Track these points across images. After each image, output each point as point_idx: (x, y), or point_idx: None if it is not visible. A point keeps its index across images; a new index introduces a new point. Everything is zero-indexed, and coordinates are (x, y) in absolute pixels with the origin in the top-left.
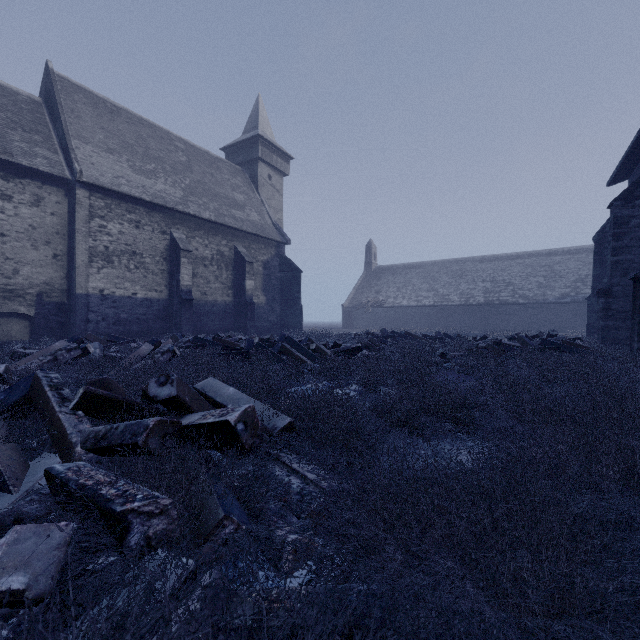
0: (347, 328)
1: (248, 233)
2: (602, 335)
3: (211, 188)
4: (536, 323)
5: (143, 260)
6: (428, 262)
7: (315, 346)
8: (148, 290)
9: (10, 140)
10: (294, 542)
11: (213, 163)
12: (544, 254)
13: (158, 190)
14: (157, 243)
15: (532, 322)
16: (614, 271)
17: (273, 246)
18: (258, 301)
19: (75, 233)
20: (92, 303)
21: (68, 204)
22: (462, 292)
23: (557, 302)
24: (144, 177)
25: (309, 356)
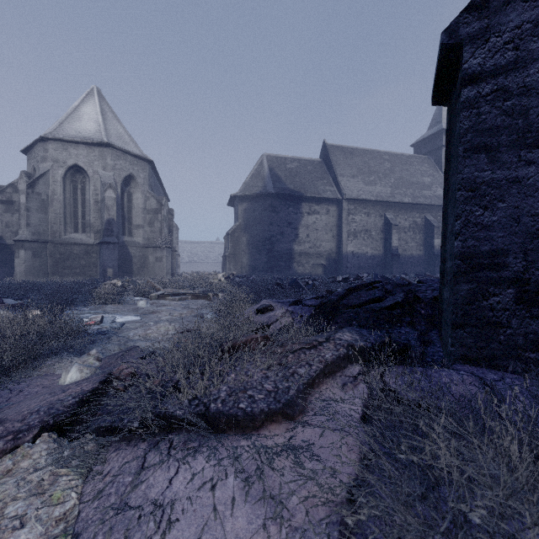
0: None
1: (435, 205)
2: None
3: (407, 180)
4: None
5: (371, 233)
6: None
7: None
8: (373, 250)
9: (318, 187)
10: None
11: (407, 161)
12: None
13: (377, 192)
14: (377, 223)
15: None
16: None
17: None
18: None
19: (342, 224)
20: (348, 258)
21: (338, 210)
22: None
23: None
24: (369, 186)
25: None
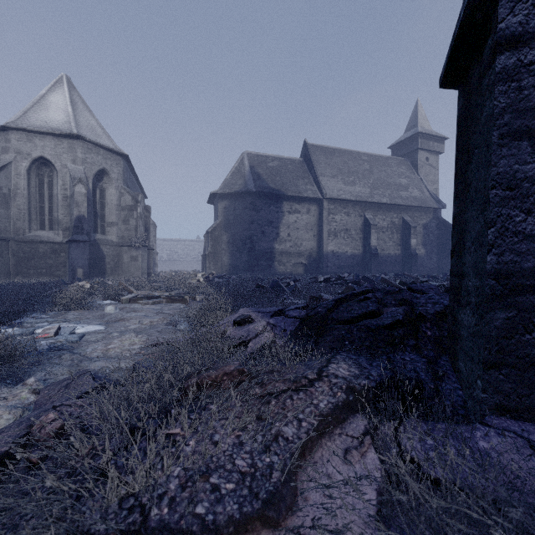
0: None
1: (411, 206)
2: None
3: (385, 181)
4: None
5: (350, 233)
6: None
7: None
8: (353, 249)
9: (299, 186)
10: None
11: (385, 162)
12: None
13: (357, 192)
14: (357, 222)
15: None
16: None
17: (431, 212)
18: (419, 253)
19: (322, 224)
20: (329, 257)
21: (318, 210)
22: None
23: None
24: (349, 186)
25: None
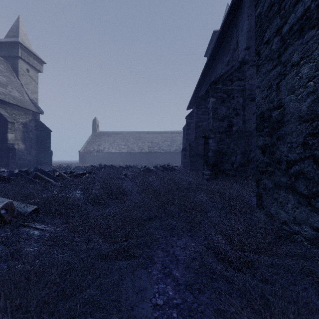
0: (82, 164)
1: (10, 103)
2: (183, 165)
3: None
4: (167, 160)
5: None
6: (125, 132)
7: (58, 173)
8: None
9: None
10: (33, 250)
11: None
12: (170, 132)
13: None
14: None
15: (166, 160)
16: (187, 141)
17: (30, 114)
18: (18, 147)
19: None
20: None
21: None
22: (139, 147)
23: (174, 152)
24: None
25: (54, 179)
